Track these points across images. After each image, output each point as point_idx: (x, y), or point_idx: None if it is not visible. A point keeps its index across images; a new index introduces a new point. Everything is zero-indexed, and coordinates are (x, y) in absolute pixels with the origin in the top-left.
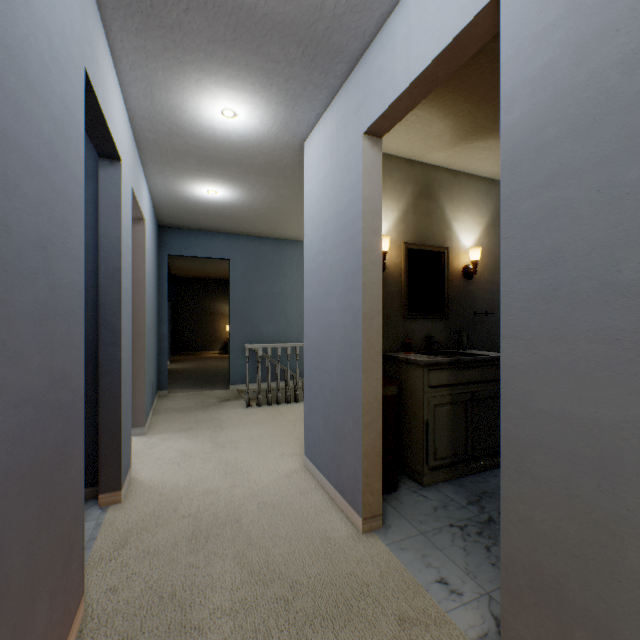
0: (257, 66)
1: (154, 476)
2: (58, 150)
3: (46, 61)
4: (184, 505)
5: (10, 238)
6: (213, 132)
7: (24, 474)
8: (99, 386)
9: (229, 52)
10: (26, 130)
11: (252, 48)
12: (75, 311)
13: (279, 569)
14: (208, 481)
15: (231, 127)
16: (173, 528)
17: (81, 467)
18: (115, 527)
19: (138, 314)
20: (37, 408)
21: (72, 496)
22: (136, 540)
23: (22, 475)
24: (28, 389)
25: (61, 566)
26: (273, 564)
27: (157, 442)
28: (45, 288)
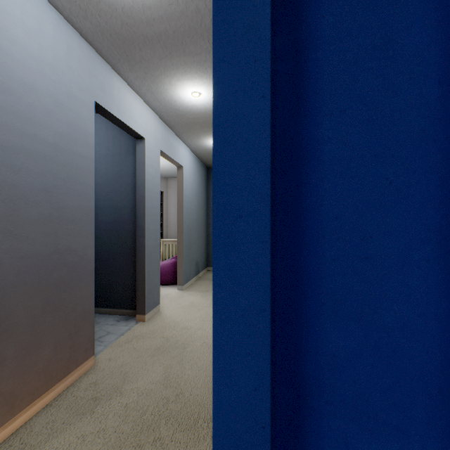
0: (191, 62)
1: (168, 312)
2: (63, 146)
3: (51, 109)
4: (168, 331)
5: (17, 189)
6: (196, 108)
7: (29, 287)
8: (136, 258)
9: (172, 61)
10: (31, 143)
11: (181, 53)
12: (83, 219)
13: (180, 382)
14: (190, 322)
15: (203, 102)
16: (154, 341)
17: (90, 293)
18: (133, 332)
19: (180, 221)
20: (42, 260)
21: (79, 305)
22: (135, 341)
23: (28, 287)
24: (33, 252)
25: (67, 335)
26: (179, 378)
27: (185, 295)
28: (50, 209)
